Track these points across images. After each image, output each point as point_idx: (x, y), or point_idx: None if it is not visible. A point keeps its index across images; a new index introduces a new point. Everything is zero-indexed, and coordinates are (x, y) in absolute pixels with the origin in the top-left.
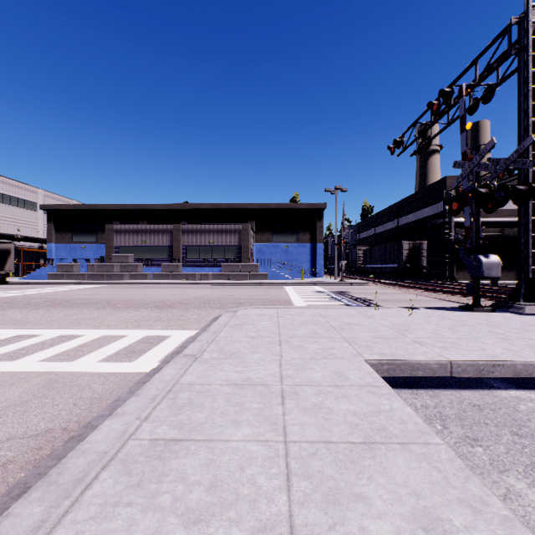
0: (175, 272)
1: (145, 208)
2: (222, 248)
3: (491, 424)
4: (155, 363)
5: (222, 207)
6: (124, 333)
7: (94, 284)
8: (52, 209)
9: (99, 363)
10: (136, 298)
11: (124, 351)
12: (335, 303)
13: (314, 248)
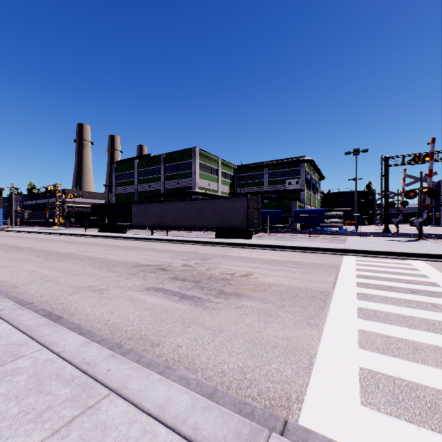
0: None
1: None
2: None
3: None
4: None
5: None
6: None
7: None
8: None
9: None
10: None
11: None
12: None
13: None
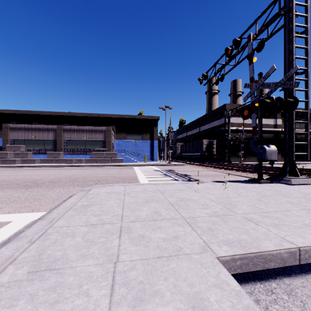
0: (58, 158)
1: (36, 114)
2: (93, 142)
3: None
4: None
5: (93, 116)
6: None
7: None
8: None
9: None
10: (14, 178)
11: None
12: (167, 178)
13: (152, 143)
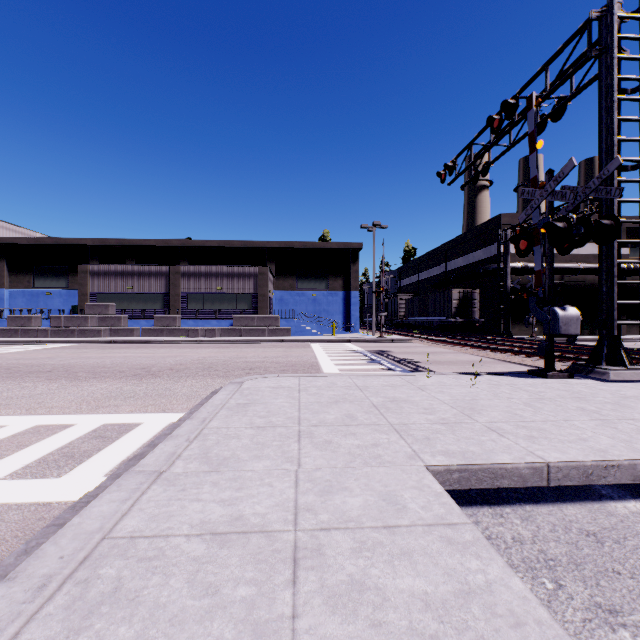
0: (172, 326)
1: (132, 244)
2: (234, 296)
3: (623, 572)
4: (98, 477)
5: (234, 245)
6: (69, 422)
7: (59, 343)
8: (4, 243)
9: (2, 481)
10: (111, 362)
11: (57, 455)
12: (375, 366)
13: (348, 297)
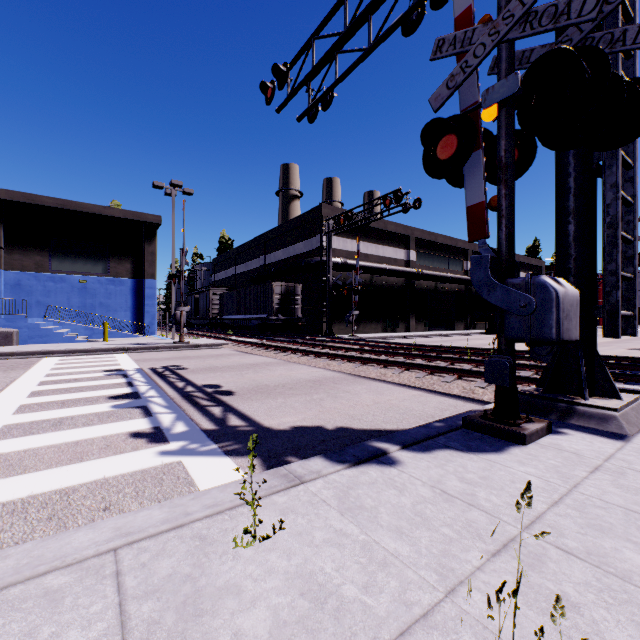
0: None
1: None
2: None
3: None
4: None
5: None
6: None
7: None
8: None
9: None
10: None
11: None
12: (120, 425)
13: (140, 287)
